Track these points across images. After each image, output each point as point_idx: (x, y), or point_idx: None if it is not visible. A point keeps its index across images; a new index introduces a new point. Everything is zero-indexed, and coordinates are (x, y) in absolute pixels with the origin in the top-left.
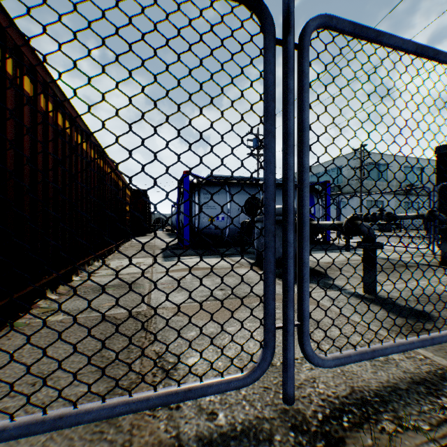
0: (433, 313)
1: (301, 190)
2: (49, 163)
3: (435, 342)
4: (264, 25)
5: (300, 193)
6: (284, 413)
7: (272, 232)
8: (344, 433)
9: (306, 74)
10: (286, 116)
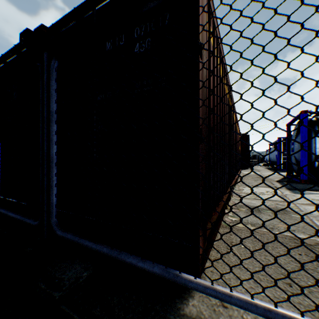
0: None
1: None
2: (224, 120)
3: None
4: None
5: None
6: None
7: None
8: None
9: None
10: None
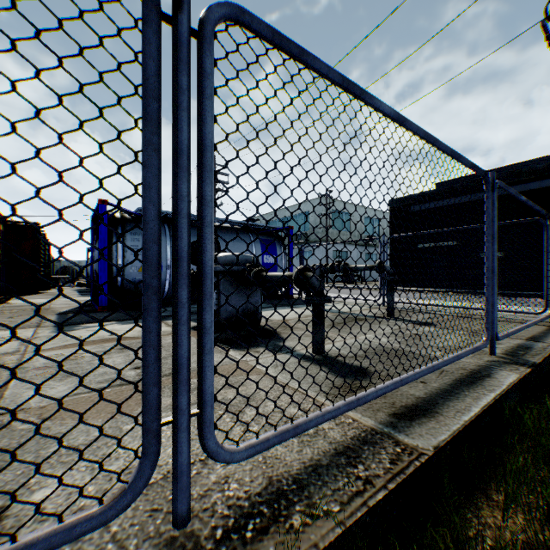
0: (371, 368)
1: (201, 230)
2: None
3: (361, 403)
4: None
5: (200, 235)
6: (169, 544)
7: (152, 288)
8: (244, 549)
9: (207, 74)
10: (176, 125)
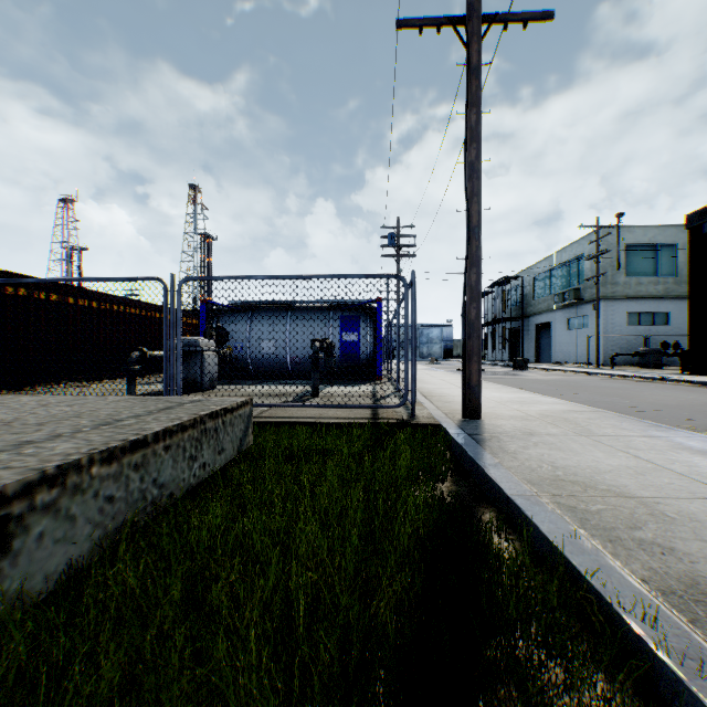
0: None
1: None
2: None
3: None
4: None
5: None
6: None
7: None
8: None
9: None
10: None
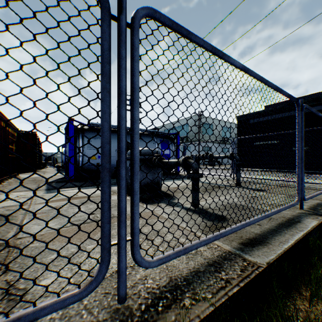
0: (227, 216)
1: (132, 136)
2: None
3: (223, 236)
4: (100, 0)
5: (132, 139)
6: (116, 312)
7: (106, 168)
8: (157, 316)
9: (136, 48)
10: (119, 77)
